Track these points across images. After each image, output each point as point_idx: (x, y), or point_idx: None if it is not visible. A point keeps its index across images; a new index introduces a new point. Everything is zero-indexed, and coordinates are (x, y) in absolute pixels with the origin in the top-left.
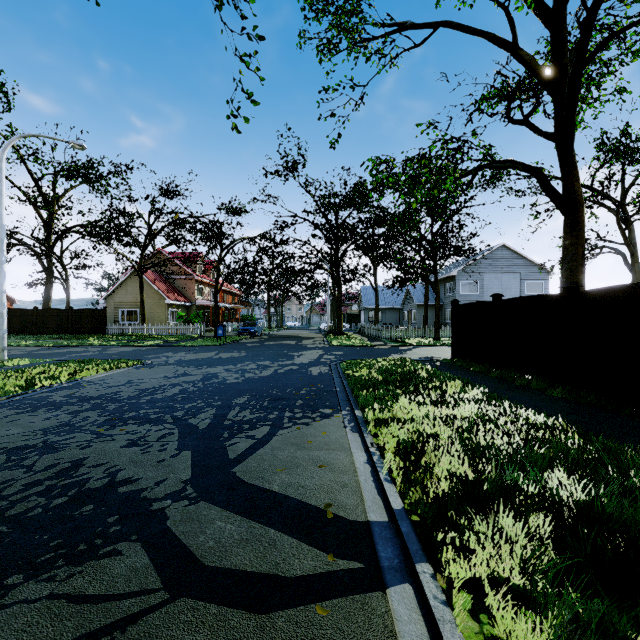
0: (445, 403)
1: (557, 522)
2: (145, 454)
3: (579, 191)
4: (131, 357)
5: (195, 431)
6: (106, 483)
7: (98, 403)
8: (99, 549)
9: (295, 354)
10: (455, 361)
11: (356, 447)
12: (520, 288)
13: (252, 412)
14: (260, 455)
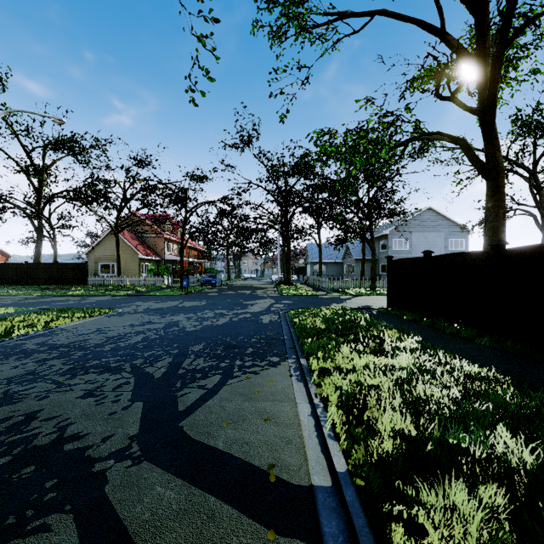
0: (384, 353)
1: (509, 492)
2: (98, 406)
3: (500, 159)
4: (105, 306)
5: (150, 380)
6: (53, 439)
7: (66, 351)
8: (28, 523)
9: (249, 303)
10: (390, 310)
11: (301, 398)
12: (444, 245)
13: (205, 360)
14: (208, 407)
